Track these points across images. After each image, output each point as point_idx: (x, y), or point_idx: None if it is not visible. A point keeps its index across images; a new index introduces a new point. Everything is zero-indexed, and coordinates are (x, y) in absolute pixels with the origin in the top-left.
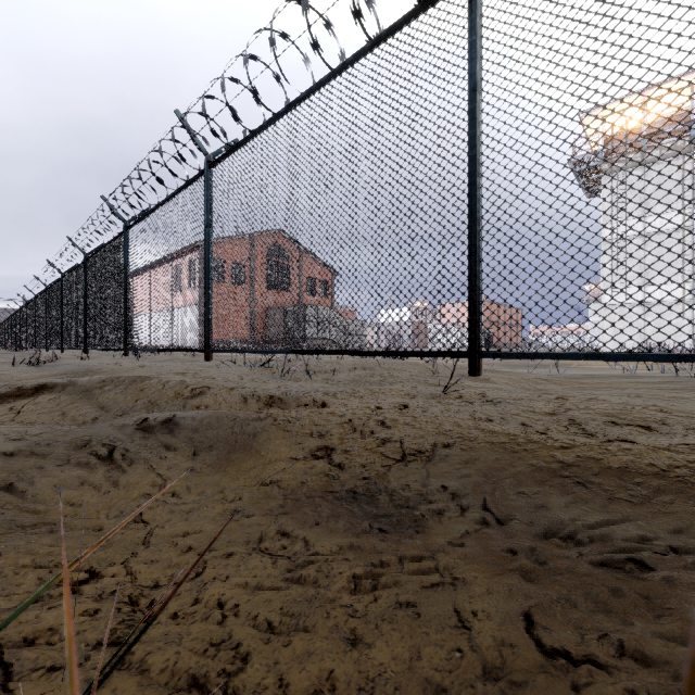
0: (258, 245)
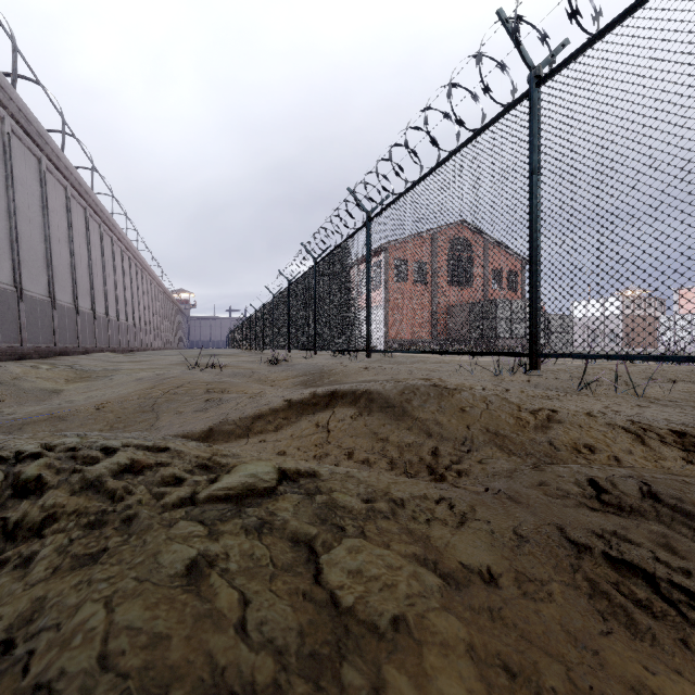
0: (440, 241)
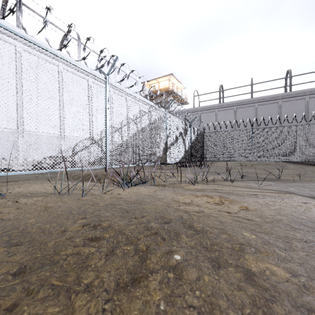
0: None
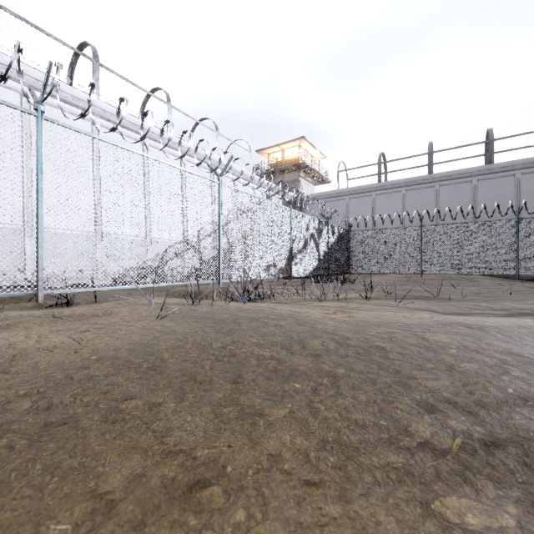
0: None
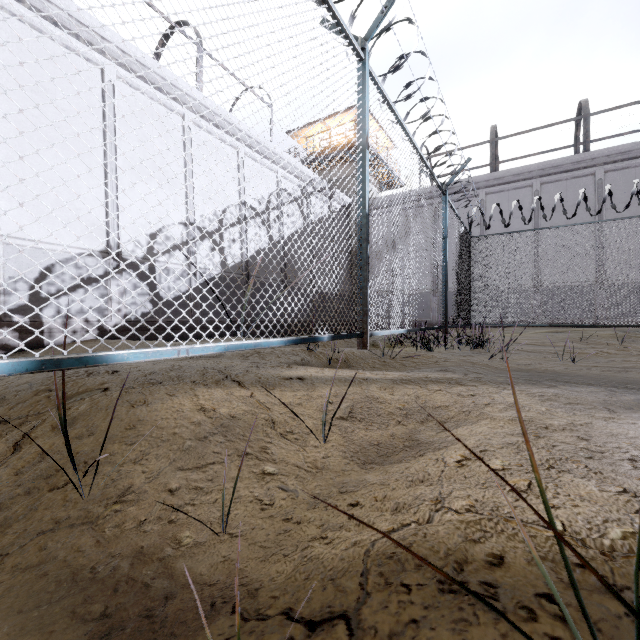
0: None
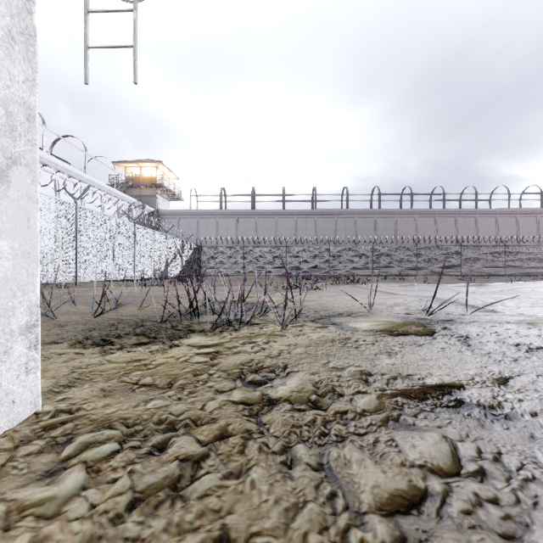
0: None
